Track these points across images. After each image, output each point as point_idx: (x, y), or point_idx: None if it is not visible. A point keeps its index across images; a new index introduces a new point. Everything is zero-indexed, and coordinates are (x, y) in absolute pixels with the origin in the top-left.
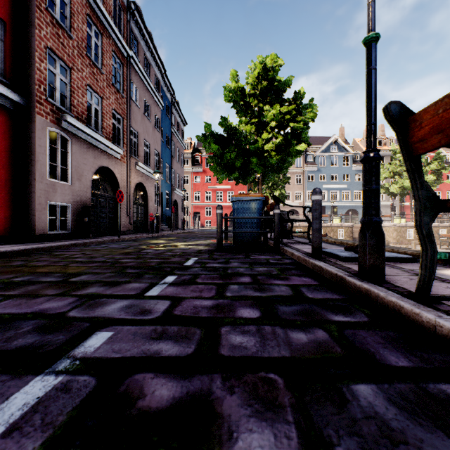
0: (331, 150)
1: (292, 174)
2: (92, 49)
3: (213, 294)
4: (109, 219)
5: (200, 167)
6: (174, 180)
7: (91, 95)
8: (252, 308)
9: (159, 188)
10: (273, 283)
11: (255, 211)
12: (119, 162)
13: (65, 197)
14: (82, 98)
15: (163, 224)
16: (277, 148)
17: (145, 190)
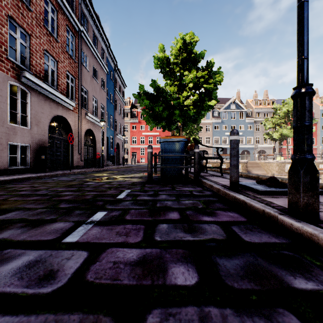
0: (231, 107)
1: (203, 125)
2: (49, 22)
3: (140, 239)
4: (64, 157)
5: (136, 119)
6: (116, 128)
7: (48, 58)
8: (186, 264)
9: (104, 134)
10: (202, 219)
11: (179, 150)
12: (72, 112)
13: (25, 139)
14: (40, 60)
15: (108, 161)
16: (194, 104)
17: (94, 134)
